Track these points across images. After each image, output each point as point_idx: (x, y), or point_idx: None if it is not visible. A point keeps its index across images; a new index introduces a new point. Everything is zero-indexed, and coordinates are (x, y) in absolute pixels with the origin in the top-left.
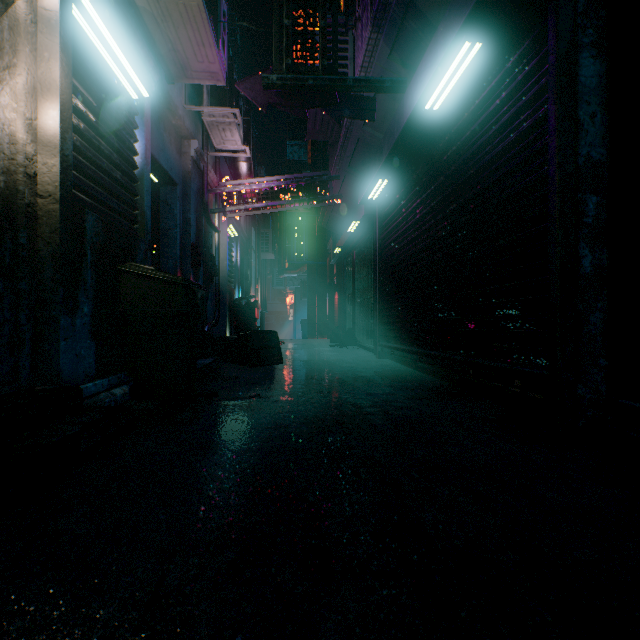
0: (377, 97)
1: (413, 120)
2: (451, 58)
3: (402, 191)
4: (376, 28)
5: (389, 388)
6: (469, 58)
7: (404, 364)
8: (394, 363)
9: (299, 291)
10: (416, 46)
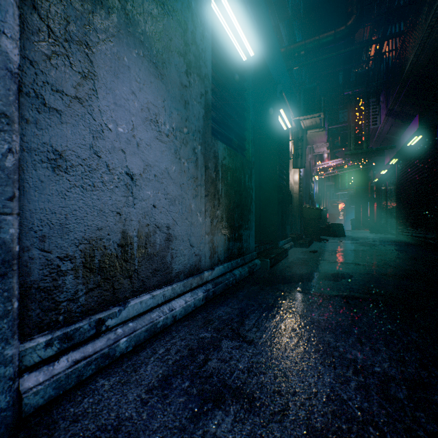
0: (391, 128)
1: (403, 147)
2: (412, 138)
3: (406, 163)
4: (387, 116)
5: (392, 243)
6: (419, 138)
7: (408, 239)
8: (403, 239)
9: (348, 201)
10: (406, 118)
